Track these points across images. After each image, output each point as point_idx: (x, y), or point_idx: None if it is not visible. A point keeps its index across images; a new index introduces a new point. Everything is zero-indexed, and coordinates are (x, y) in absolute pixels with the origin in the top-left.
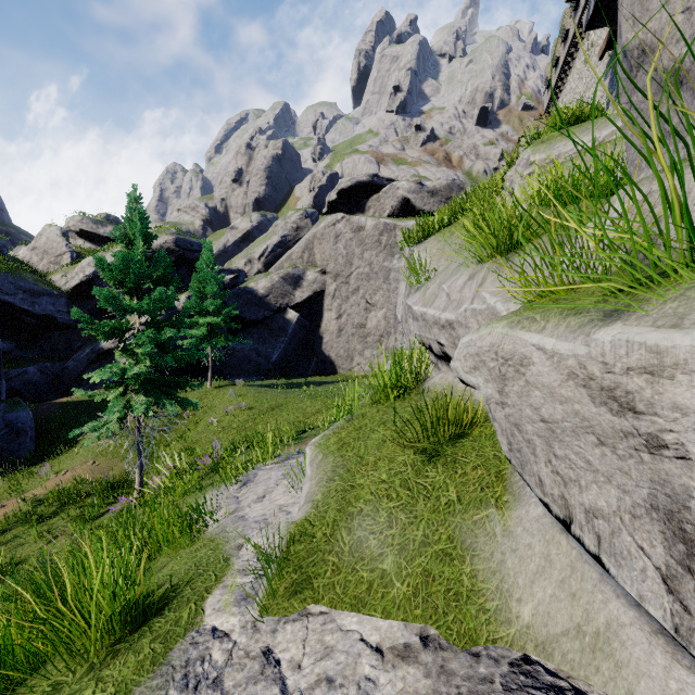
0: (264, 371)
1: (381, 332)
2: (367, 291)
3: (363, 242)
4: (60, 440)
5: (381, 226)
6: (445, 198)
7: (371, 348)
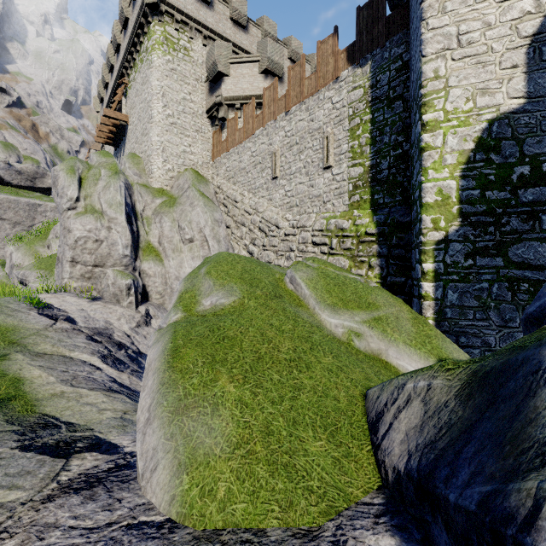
0: None
1: None
2: None
3: None
4: None
5: None
6: (32, 177)
7: None
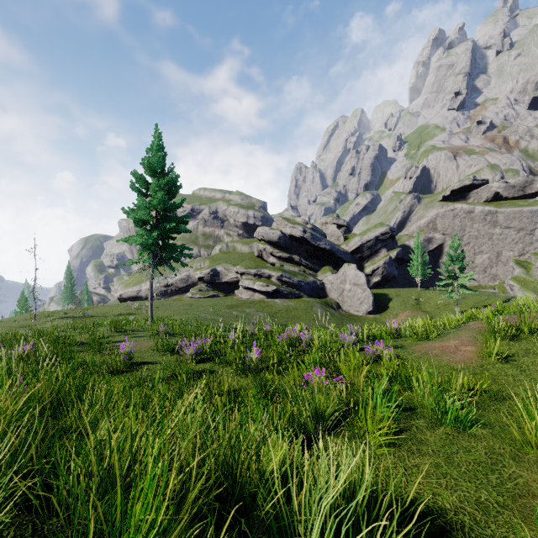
0: (414, 285)
1: (485, 266)
2: (476, 244)
3: (472, 219)
4: (379, 306)
5: (486, 211)
6: (522, 187)
7: (478, 273)
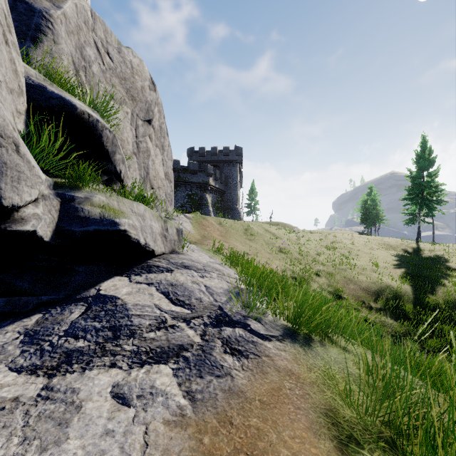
0: None
1: None
2: None
3: None
4: None
5: None
6: None
7: None
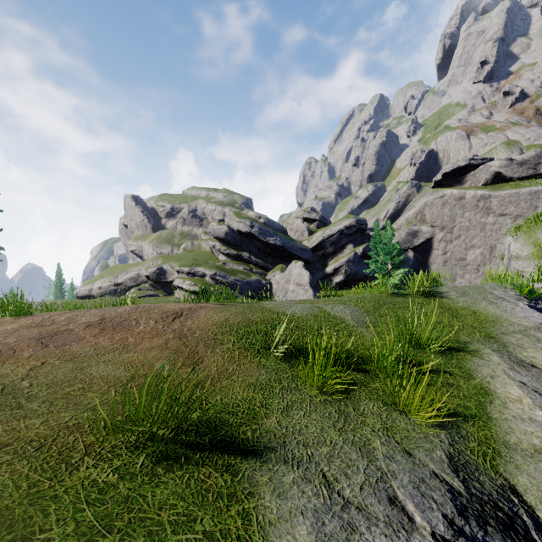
0: None
1: (478, 263)
2: (467, 237)
3: (463, 207)
4: None
5: (478, 196)
6: (533, 164)
7: (470, 273)
